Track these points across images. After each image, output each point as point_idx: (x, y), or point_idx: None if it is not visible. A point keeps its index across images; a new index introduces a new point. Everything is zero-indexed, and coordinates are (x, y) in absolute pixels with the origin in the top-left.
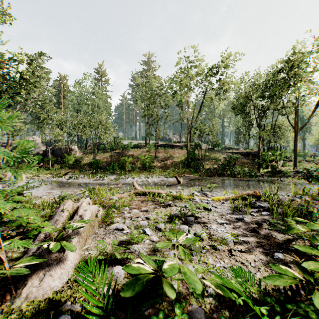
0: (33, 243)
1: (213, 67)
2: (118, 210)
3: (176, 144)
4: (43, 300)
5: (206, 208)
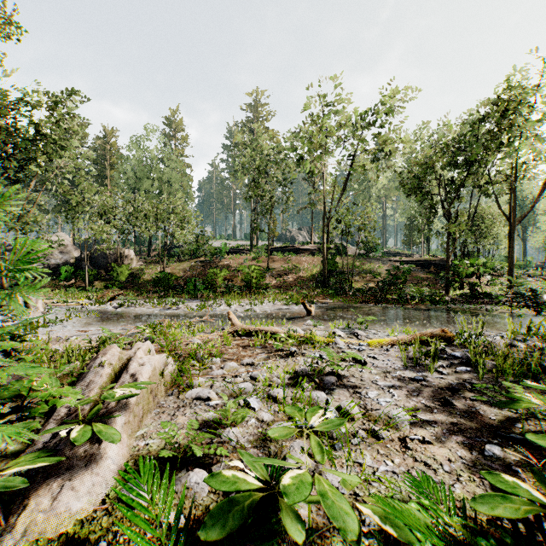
0: (46, 426)
1: (367, 113)
2: (202, 362)
3: (303, 246)
4: (55, 537)
5: (357, 360)
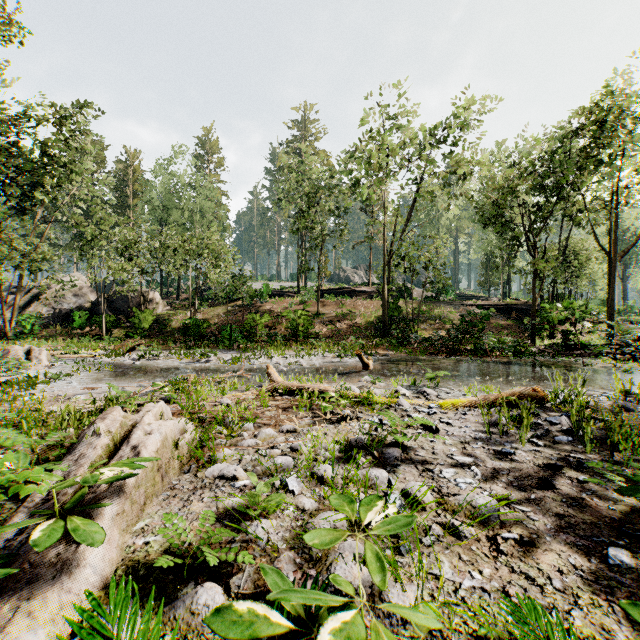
0: (13, 517)
1: (436, 127)
2: (230, 429)
3: (359, 288)
4: None
5: (427, 426)
